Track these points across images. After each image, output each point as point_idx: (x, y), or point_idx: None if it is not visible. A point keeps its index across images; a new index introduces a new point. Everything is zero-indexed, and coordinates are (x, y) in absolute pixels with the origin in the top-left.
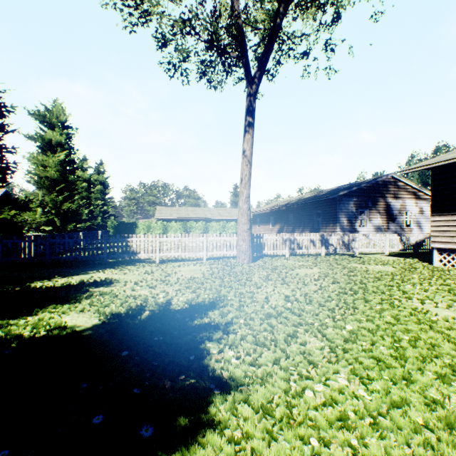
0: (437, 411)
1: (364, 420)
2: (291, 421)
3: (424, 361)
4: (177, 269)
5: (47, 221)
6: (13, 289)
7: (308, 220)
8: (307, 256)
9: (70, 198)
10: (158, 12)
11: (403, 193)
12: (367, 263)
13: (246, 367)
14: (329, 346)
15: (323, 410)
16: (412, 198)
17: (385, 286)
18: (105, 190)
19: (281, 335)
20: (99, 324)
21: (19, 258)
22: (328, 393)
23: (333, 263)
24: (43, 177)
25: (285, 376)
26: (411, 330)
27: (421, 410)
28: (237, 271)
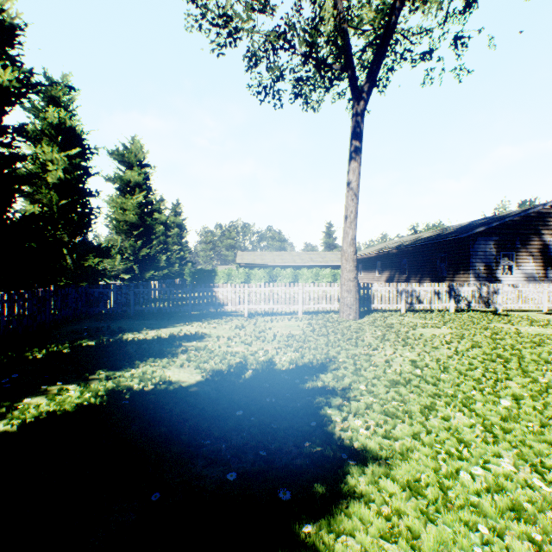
0: None
1: (545, 514)
2: (447, 504)
3: None
4: (269, 324)
5: (125, 269)
6: (107, 340)
7: (428, 266)
8: (430, 312)
9: (148, 243)
10: (249, 28)
11: None
12: (517, 324)
13: (380, 439)
14: (482, 424)
15: (487, 496)
16: None
17: (550, 354)
18: (181, 234)
19: (415, 407)
20: (203, 381)
21: (105, 309)
22: (492, 478)
23: (467, 322)
24: (121, 221)
25: (430, 453)
26: None
27: None
28: (343, 328)
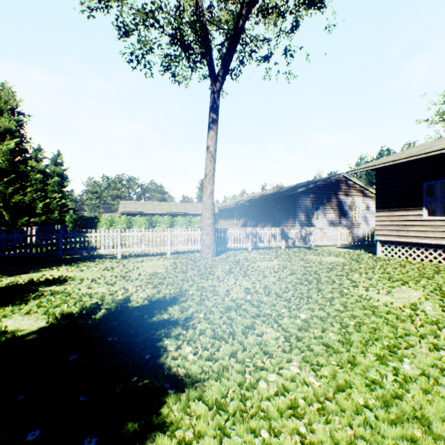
0: (376, 390)
1: (312, 406)
2: (245, 414)
3: (366, 344)
4: (139, 265)
5: None
6: None
7: (270, 215)
8: (268, 249)
9: (22, 190)
10: None
11: (353, 191)
12: (321, 255)
13: (203, 362)
14: (284, 336)
15: (275, 400)
16: (360, 196)
17: (336, 276)
18: (63, 182)
19: (239, 328)
20: (46, 327)
21: None
22: (281, 382)
23: (291, 256)
24: None
25: (241, 369)
26: (356, 316)
27: (362, 391)
28: (201, 265)
